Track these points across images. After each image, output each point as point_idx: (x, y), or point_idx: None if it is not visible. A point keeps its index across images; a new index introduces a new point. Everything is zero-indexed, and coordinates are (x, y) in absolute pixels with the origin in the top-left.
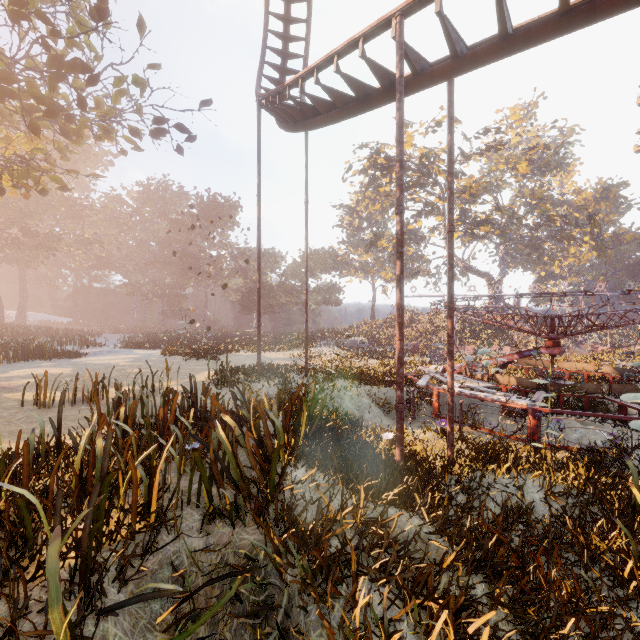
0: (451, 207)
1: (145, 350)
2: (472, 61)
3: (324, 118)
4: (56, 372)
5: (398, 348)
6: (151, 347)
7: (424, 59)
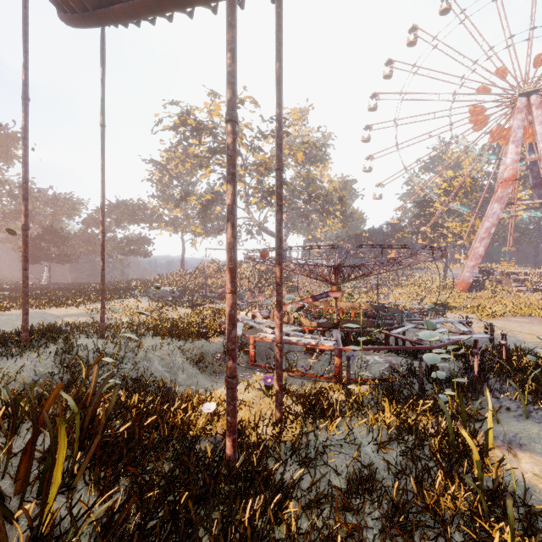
0: (280, 142)
1: None
2: None
3: (124, 6)
4: None
5: (230, 303)
6: None
7: None
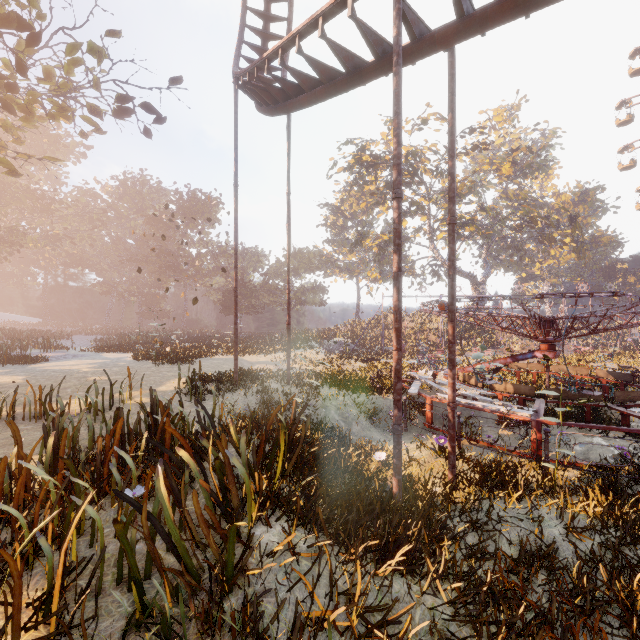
0: (452, 195)
1: (115, 353)
2: (481, 21)
3: (307, 96)
4: (4, 381)
5: (395, 359)
6: (122, 350)
7: (423, 22)
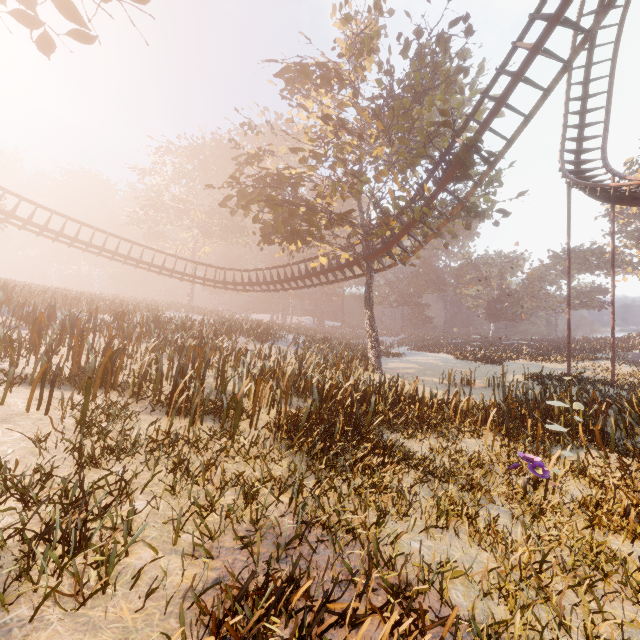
0: None
1: (432, 353)
2: None
3: None
4: (413, 366)
5: None
6: (434, 351)
7: None
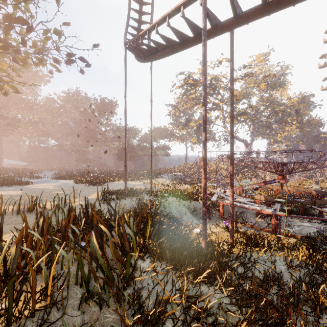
0: (232, 103)
1: (65, 180)
2: (245, 18)
3: (161, 53)
4: (13, 193)
5: (203, 183)
6: (68, 178)
7: (217, 18)
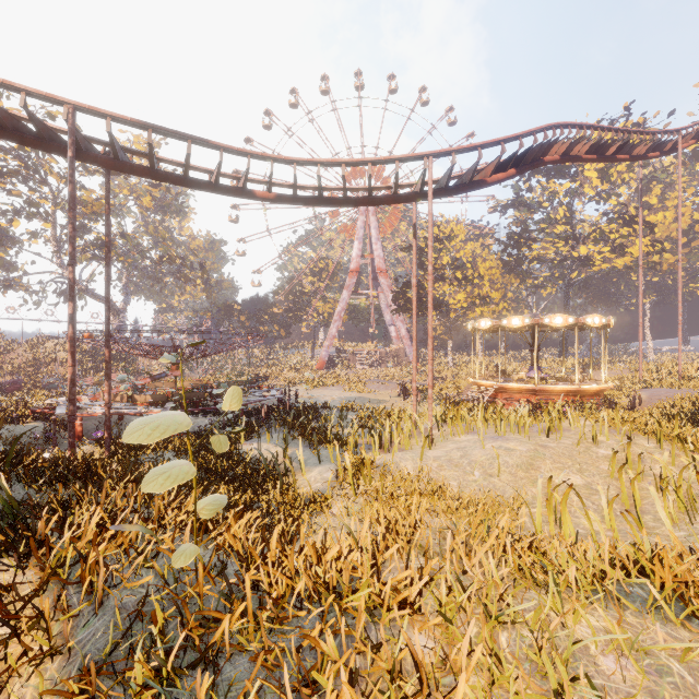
0: (109, 262)
1: None
2: (131, 170)
3: None
4: None
5: (71, 372)
6: None
7: (88, 141)
